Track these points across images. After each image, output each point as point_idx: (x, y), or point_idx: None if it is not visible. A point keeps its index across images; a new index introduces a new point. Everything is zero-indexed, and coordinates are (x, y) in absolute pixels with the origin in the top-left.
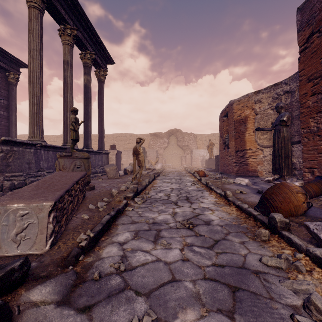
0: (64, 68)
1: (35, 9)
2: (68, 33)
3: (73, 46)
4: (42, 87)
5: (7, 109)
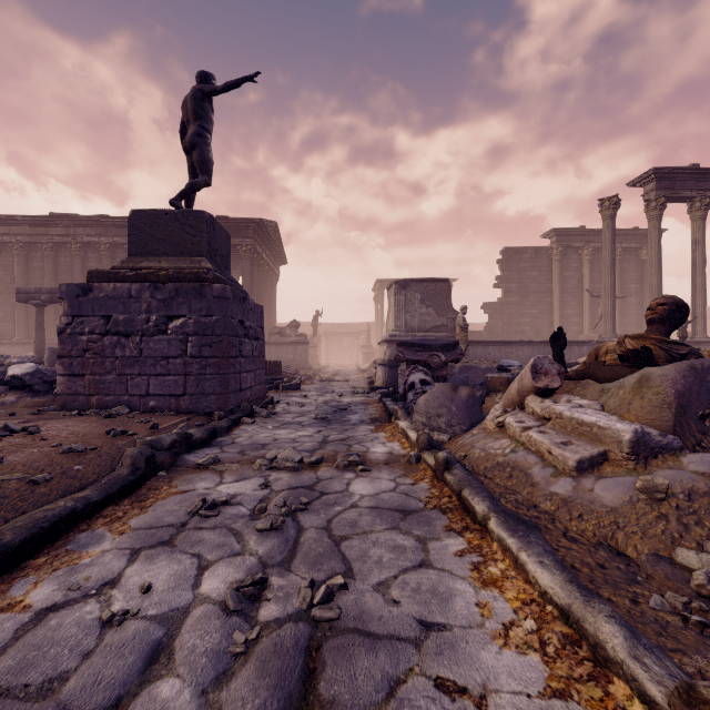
0: (692, 249)
1: (653, 221)
2: (697, 207)
3: (705, 216)
4: (659, 288)
5: (639, 293)
